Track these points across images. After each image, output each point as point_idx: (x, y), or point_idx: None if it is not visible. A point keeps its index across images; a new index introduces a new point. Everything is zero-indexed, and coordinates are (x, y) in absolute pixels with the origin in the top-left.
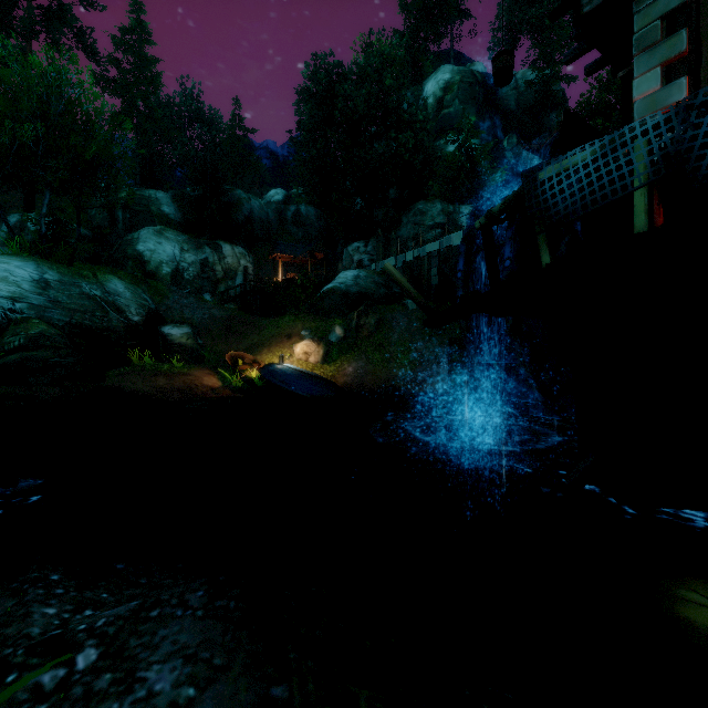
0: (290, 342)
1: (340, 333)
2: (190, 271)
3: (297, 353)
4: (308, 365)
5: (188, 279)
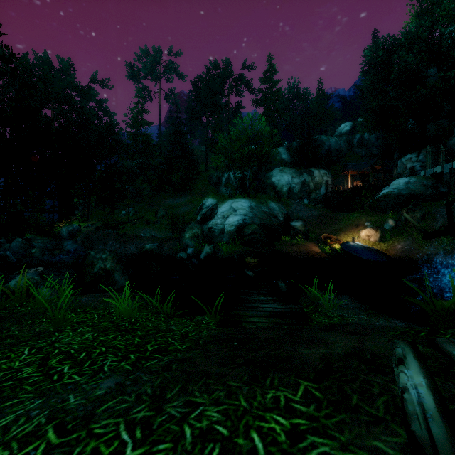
0: (357, 229)
1: (391, 224)
2: (296, 188)
3: (362, 235)
4: (369, 242)
5: (295, 192)
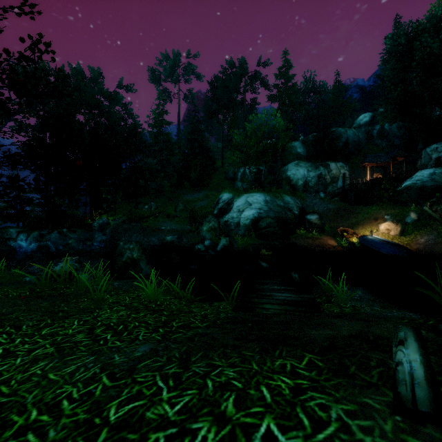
0: (376, 222)
1: (414, 217)
2: (312, 181)
3: (381, 229)
4: (388, 236)
5: (311, 186)
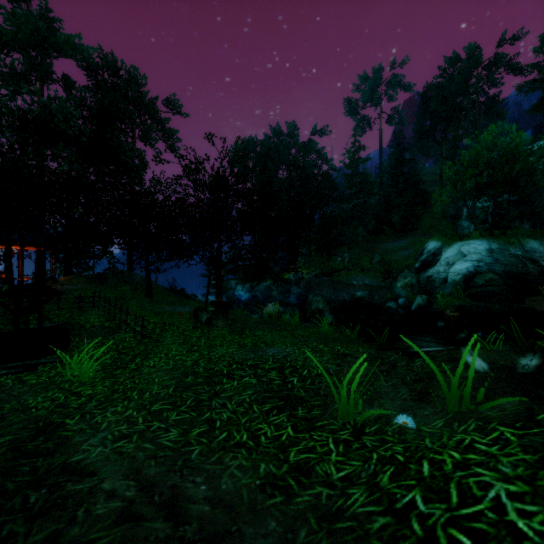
0: None
1: None
2: None
3: None
4: None
5: None
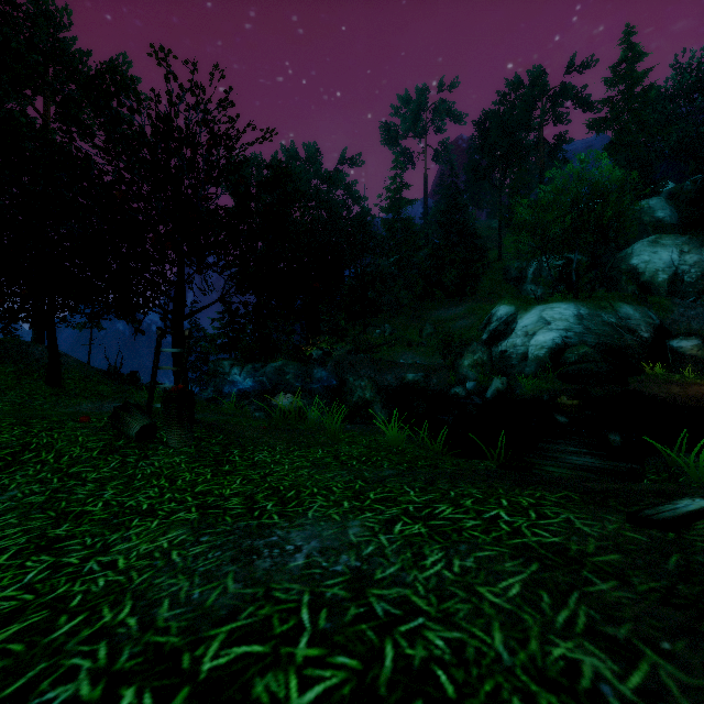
0: None
1: None
2: (691, 273)
3: None
4: None
5: (689, 281)
